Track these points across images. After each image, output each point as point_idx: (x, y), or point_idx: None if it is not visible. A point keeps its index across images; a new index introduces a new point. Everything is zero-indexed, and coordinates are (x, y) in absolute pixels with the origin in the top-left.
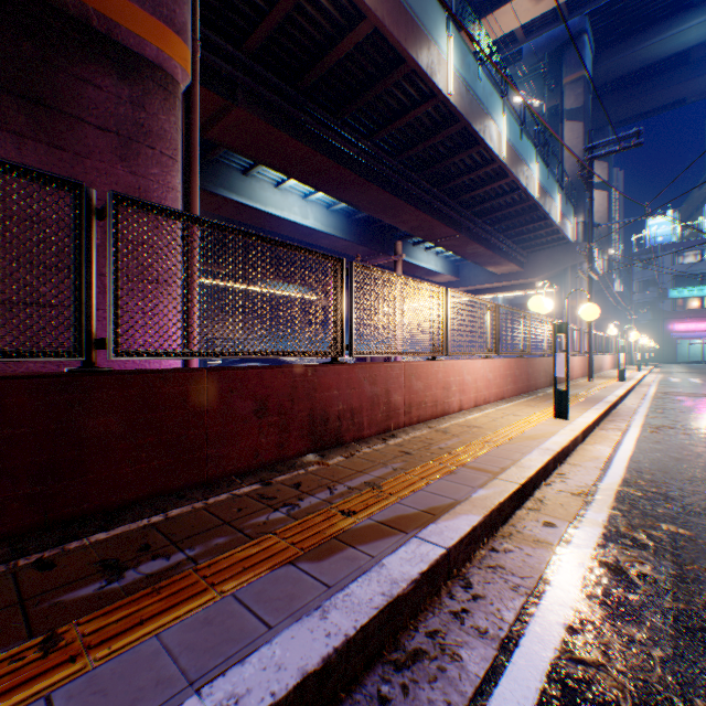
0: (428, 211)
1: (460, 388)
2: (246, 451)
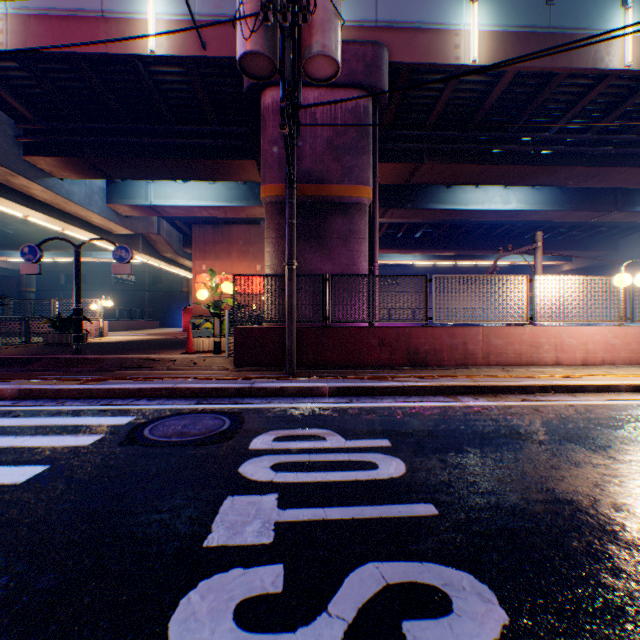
0: None
1: (556, 348)
2: (374, 359)
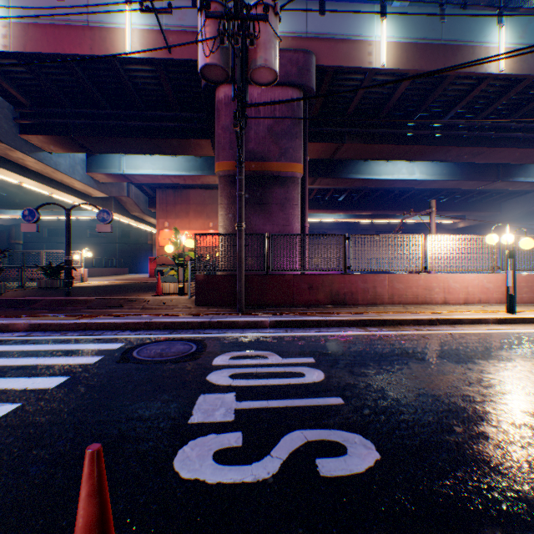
0: (524, 144)
1: (444, 291)
2: (305, 299)
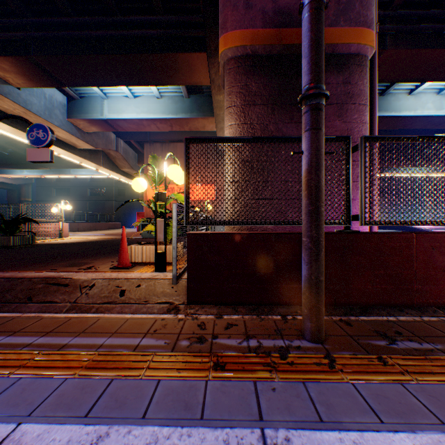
0: None
1: None
2: (442, 292)
